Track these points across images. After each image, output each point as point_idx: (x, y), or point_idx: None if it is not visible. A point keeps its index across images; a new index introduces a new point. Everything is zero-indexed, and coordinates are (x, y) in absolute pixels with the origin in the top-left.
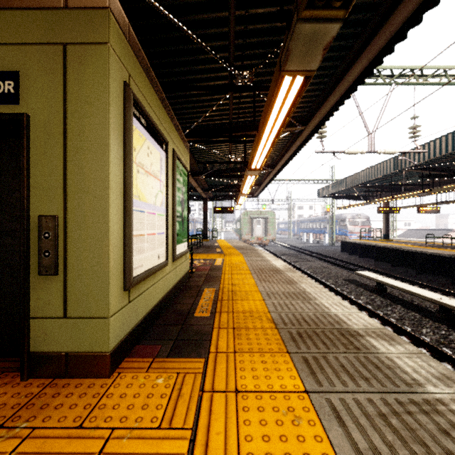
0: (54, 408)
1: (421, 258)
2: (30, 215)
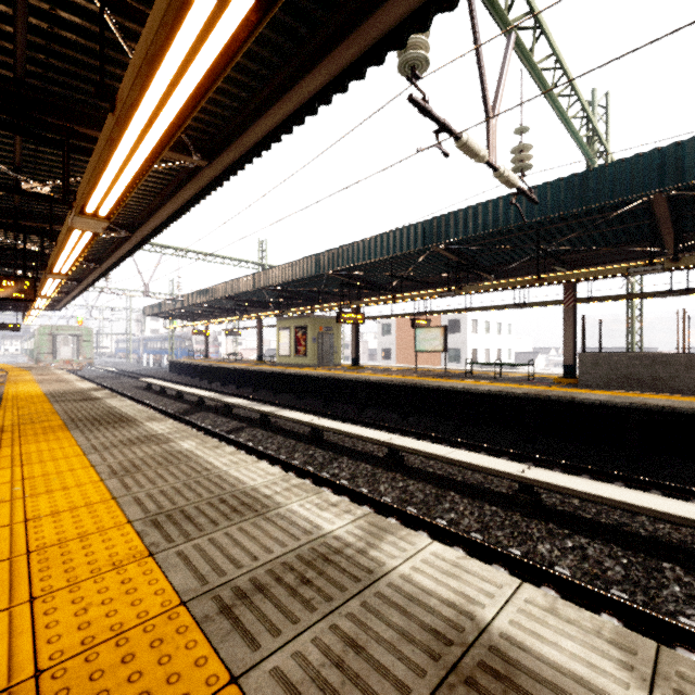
0: None
1: (201, 369)
2: None
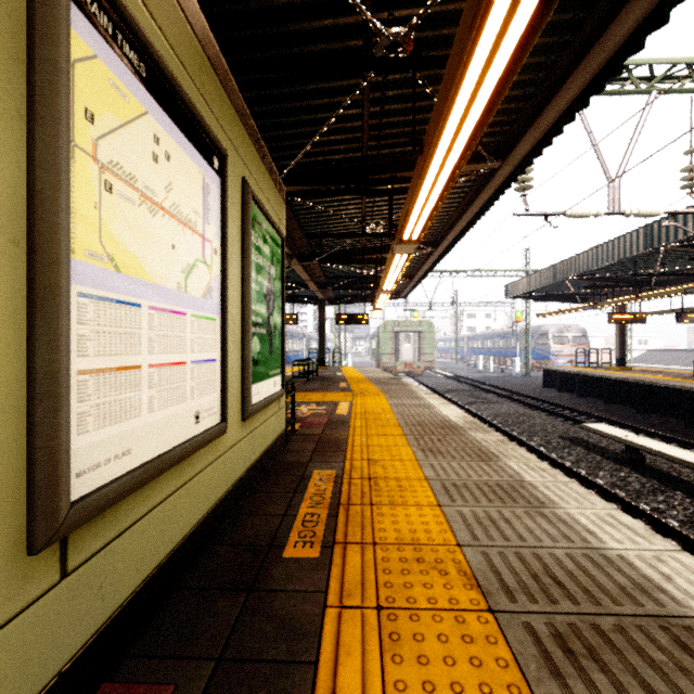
0: None
1: None
2: None
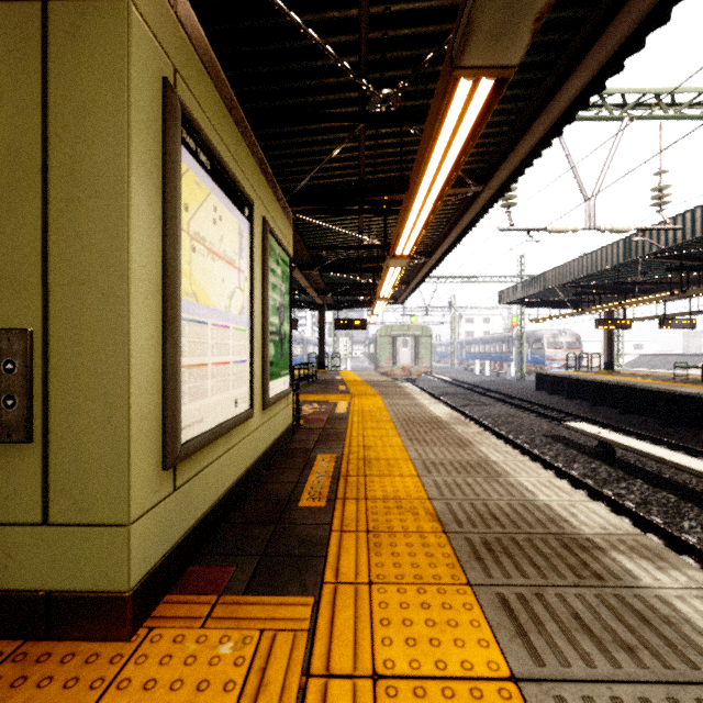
0: None
1: (669, 401)
2: None
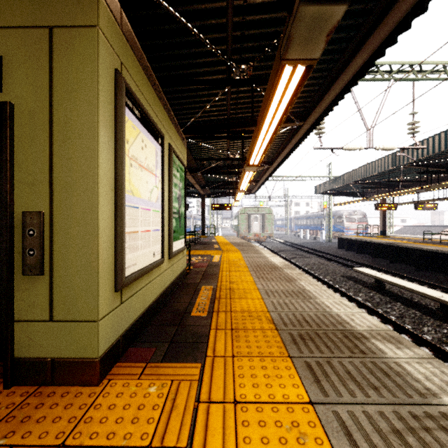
0: (36, 421)
1: (420, 255)
2: (13, 211)
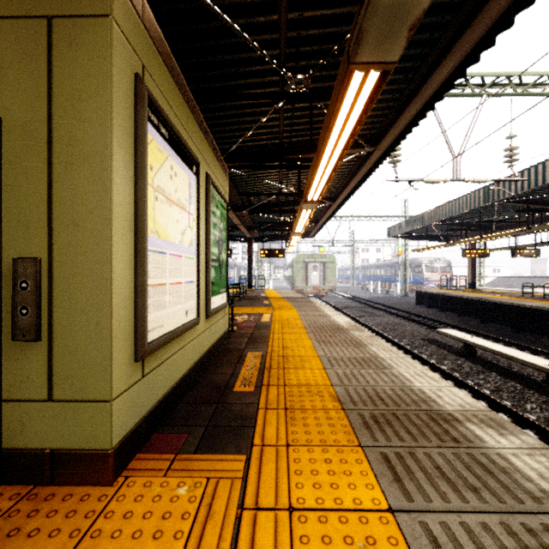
0: (26, 536)
1: (519, 312)
2: (1, 257)
